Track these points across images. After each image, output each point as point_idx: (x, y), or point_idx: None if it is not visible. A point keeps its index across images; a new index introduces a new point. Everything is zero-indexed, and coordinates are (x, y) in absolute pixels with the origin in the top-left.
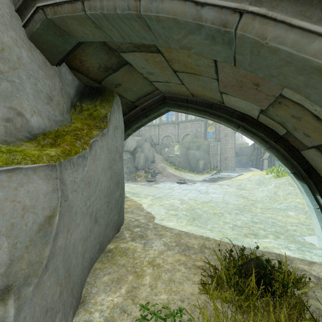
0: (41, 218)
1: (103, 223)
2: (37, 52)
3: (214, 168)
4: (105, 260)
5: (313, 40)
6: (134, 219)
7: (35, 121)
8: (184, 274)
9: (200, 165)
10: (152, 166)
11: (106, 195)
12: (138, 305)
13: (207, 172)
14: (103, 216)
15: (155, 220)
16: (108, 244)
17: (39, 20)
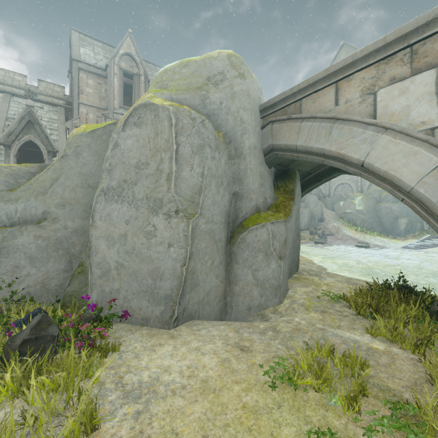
0: (284, 239)
1: (291, 258)
2: (267, 167)
3: (427, 230)
4: (294, 279)
5: (381, 184)
6: (307, 268)
7: (269, 201)
8: (349, 290)
9: (400, 226)
10: (320, 226)
11: (293, 241)
12: (320, 292)
13: (413, 237)
14: (291, 254)
15: (327, 270)
16: (293, 275)
17: (273, 157)
